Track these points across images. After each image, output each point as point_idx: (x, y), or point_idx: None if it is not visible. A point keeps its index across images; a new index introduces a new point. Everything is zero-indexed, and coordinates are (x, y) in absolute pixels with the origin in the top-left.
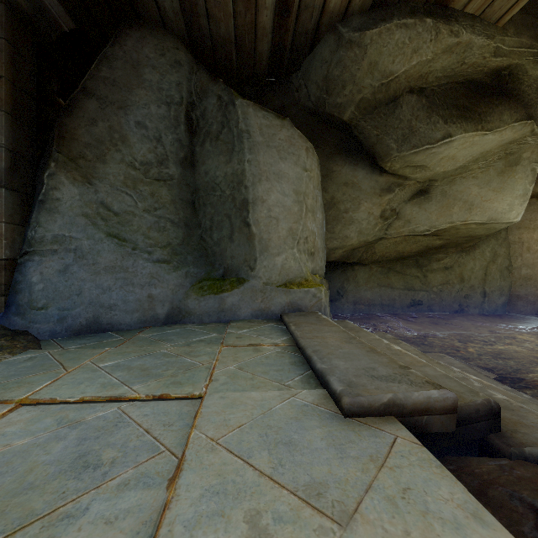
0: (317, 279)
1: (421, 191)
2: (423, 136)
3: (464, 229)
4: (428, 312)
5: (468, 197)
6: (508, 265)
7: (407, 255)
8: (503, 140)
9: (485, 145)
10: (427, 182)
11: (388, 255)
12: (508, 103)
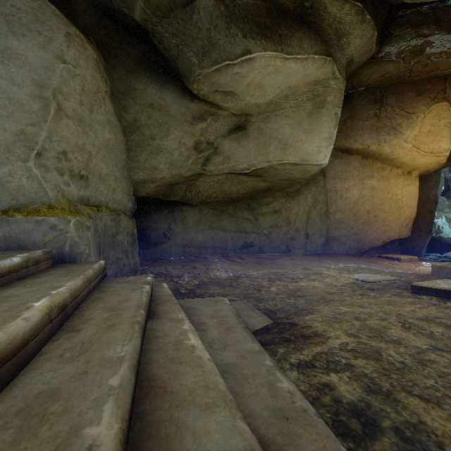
0: (86, 209)
1: (239, 126)
2: (223, 50)
3: (282, 170)
4: (259, 253)
5: (282, 136)
6: (326, 210)
7: (236, 196)
8: (308, 76)
9: (290, 77)
10: (244, 117)
11: (216, 195)
12: (309, 32)
